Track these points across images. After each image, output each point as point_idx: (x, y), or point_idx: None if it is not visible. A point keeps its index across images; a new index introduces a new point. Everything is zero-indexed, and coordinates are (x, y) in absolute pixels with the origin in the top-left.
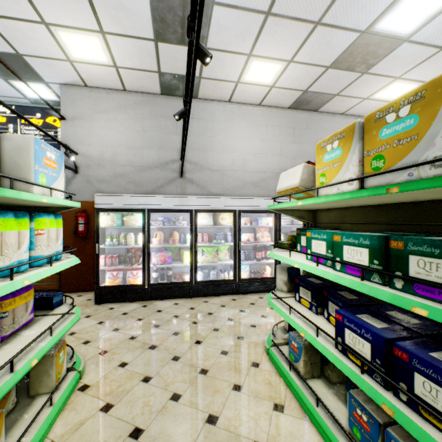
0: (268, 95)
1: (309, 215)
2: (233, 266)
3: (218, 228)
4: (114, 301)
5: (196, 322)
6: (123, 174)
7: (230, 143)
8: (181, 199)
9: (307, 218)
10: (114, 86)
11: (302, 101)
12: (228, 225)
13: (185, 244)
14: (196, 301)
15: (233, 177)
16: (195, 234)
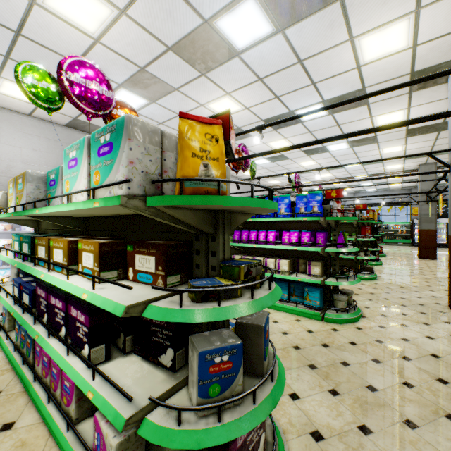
0: (37, 111)
1: (35, 223)
2: None
3: None
4: None
5: None
6: None
7: None
8: None
9: (33, 225)
10: None
11: (77, 125)
12: None
13: None
14: None
15: None
16: None
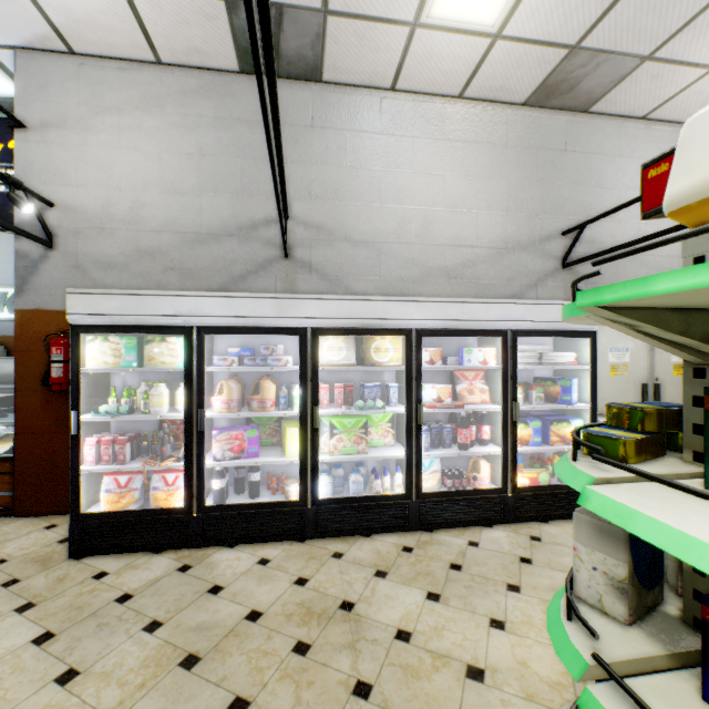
0: (484, 66)
1: None
2: (405, 463)
3: (368, 372)
4: (117, 549)
5: (305, 648)
6: (155, 250)
7: (394, 182)
8: (278, 302)
9: None
10: (134, 51)
11: (560, 83)
12: (393, 365)
13: (289, 411)
14: (314, 553)
15: (402, 257)
16: (314, 387)
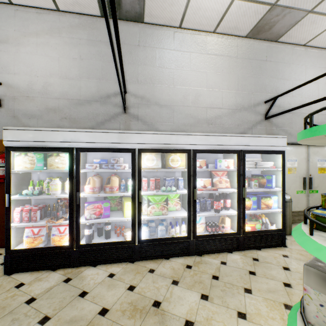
0: (227, 15)
1: None
2: (187, 220)
3: (167, 172)
4: (31, 269)
5: None
6: (56, 108)
7: (181, 74)
8: (120, 135)
9: None
10: (44, 3)
11: (265, 25)
12: (180, 168)
13: (126, 193)
14: (139, 269)
15: (184, 113)
16: (139, 180)
